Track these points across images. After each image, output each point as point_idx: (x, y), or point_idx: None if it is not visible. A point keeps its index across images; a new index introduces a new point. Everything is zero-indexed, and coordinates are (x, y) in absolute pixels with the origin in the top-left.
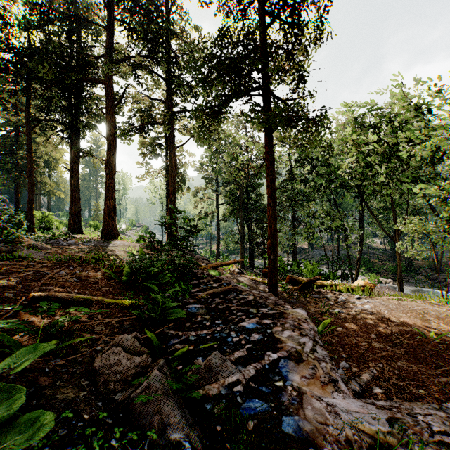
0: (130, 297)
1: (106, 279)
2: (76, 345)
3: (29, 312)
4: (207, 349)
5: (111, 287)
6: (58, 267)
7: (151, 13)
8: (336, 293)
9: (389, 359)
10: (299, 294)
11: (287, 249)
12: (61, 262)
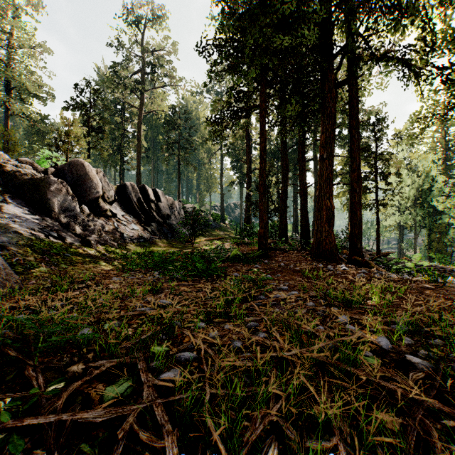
0: None
1: None
2: None
3: None
4: None
5: None
6: None
7: None
8: None
9: None
10: None
11: None
12: None
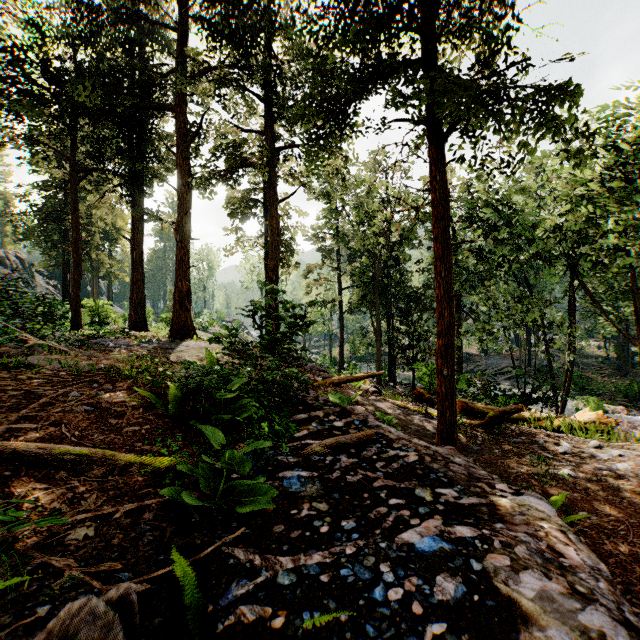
0: (172, 449)
1: (143, 408)
2: None
3: None
4: (321, 629)
5: (145, 426)
6: (75, 383)
7: None
8: (549, 434)
9: None
10: (485, 436)
11: None
12: (87, 374)
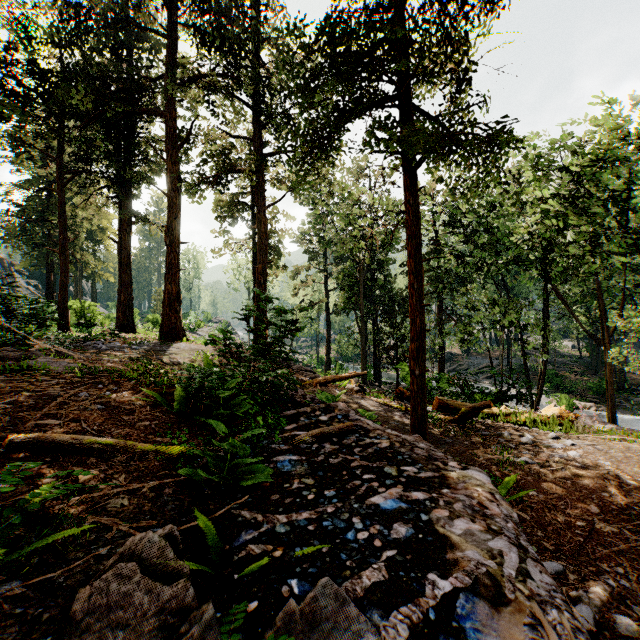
0: (181, 439)
1: (149, 406)
2: (63, 544)
3: (1, 470)
4: (309, 557)
5: (154, 421)
6: (81, 385)
7: (230, 8)
8: (516, 428)
9: (633, 558)
10: (457, 430)
11: (431, 356)
12: (89, 376)
